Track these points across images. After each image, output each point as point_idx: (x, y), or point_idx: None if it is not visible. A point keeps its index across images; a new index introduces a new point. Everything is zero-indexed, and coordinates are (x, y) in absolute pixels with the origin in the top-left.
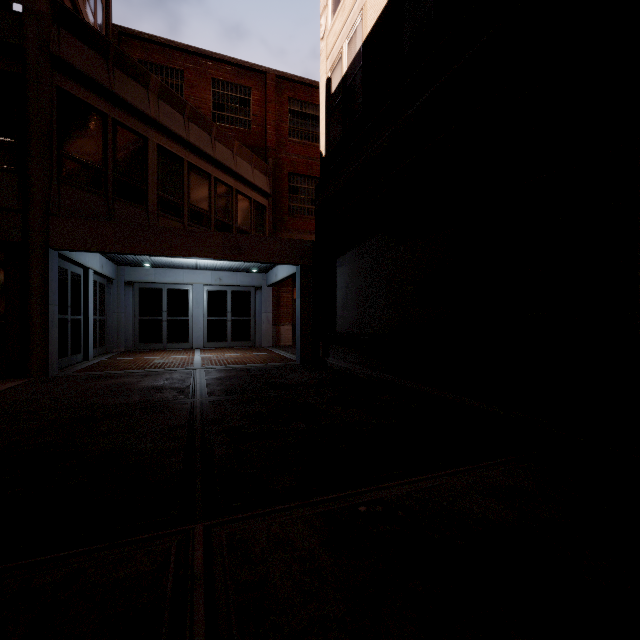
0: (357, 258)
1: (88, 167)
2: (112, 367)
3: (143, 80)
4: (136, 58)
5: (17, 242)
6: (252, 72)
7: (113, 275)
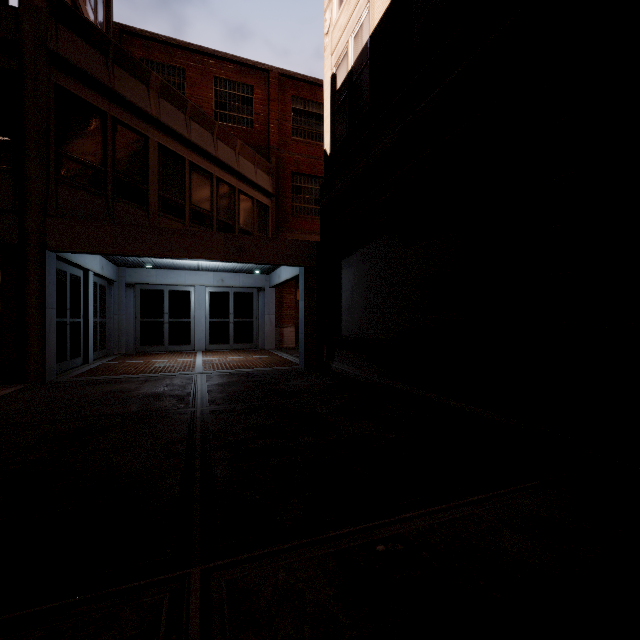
0: (363, 260)
1: (87, 166)
2: (112, 371)
3: (143, 77)
4: (137, 56)
5: (13, 244)
6: (255, 70)
7: (114, 277)
